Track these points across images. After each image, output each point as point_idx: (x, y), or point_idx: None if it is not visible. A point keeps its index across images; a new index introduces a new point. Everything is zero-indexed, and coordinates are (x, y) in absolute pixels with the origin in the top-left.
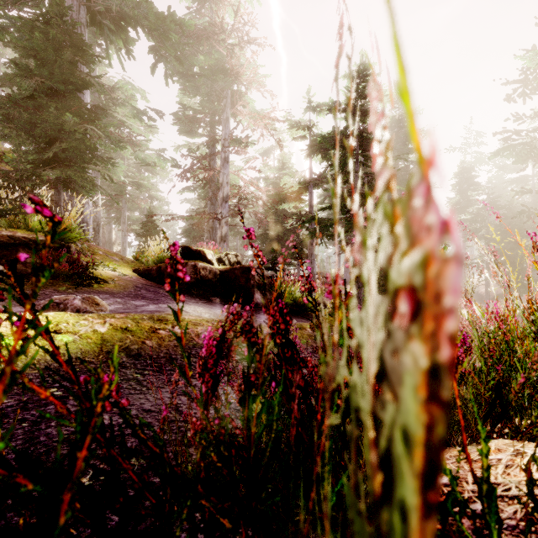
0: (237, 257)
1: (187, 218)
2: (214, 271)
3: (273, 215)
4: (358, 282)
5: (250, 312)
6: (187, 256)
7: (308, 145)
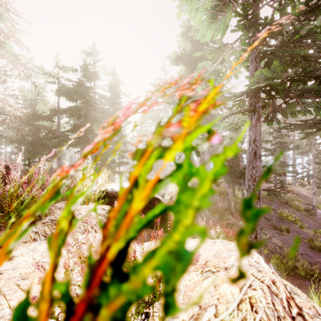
0: None
1: None
2: None
3: (30, 125)
4: None
5: None
6: None
7: (56, 90)
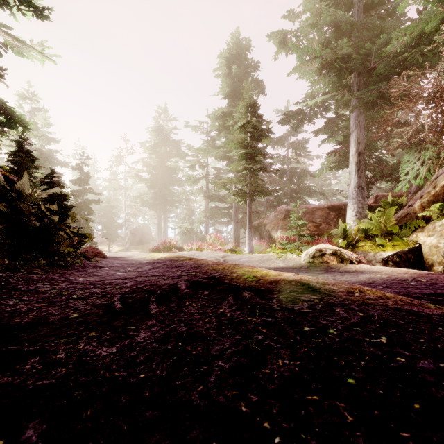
0: None
1: None
2: None
3: None
4: None
5: None
6: None
7: None
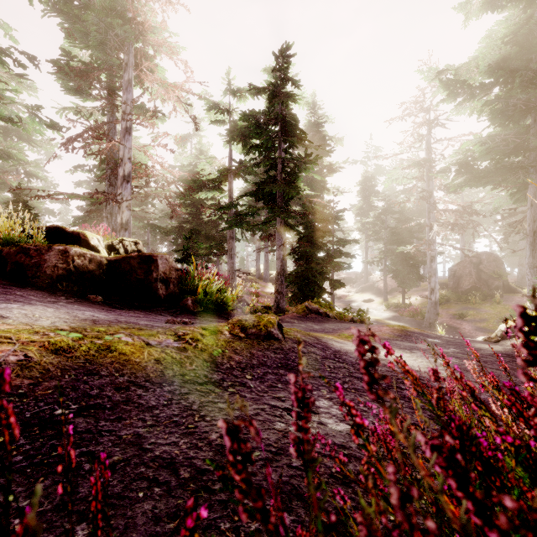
0: (137, 245)
1: (70, 197)
2: (98, 260)
3: (190, 207)
4: (281, 276)
5: (148, 313)
6: (59, 240)
7: (228, 129)
